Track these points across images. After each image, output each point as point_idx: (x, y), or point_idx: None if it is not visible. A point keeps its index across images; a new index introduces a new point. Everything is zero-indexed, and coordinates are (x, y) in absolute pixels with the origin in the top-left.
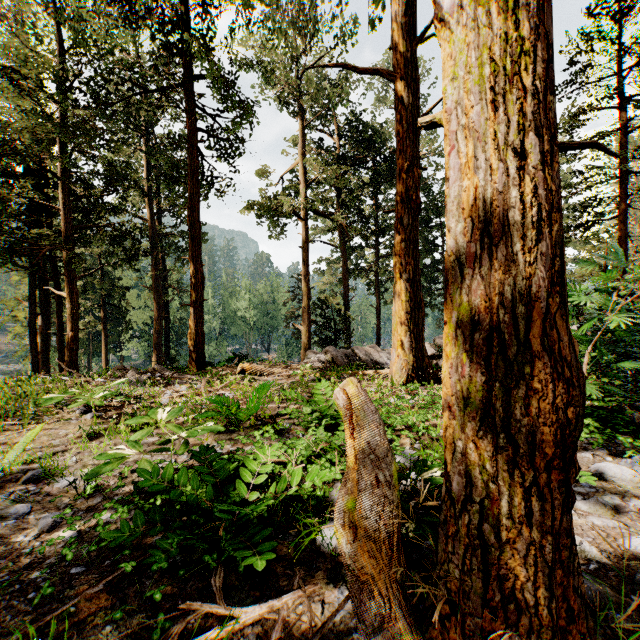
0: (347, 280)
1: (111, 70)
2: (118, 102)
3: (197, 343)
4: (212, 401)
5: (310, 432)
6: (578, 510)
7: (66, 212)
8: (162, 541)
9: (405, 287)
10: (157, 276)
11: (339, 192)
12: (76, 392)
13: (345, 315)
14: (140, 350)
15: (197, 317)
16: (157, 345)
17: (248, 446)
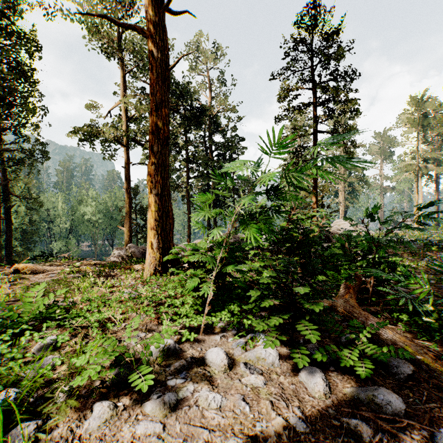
0: None
1: None
2: None
3: None
4: None
5: None
6: (142, 413)
7: None
8: None
9: (155, 200)
10: None
11: None
12: None
13: None
14: None
15: None
16: None
17: None
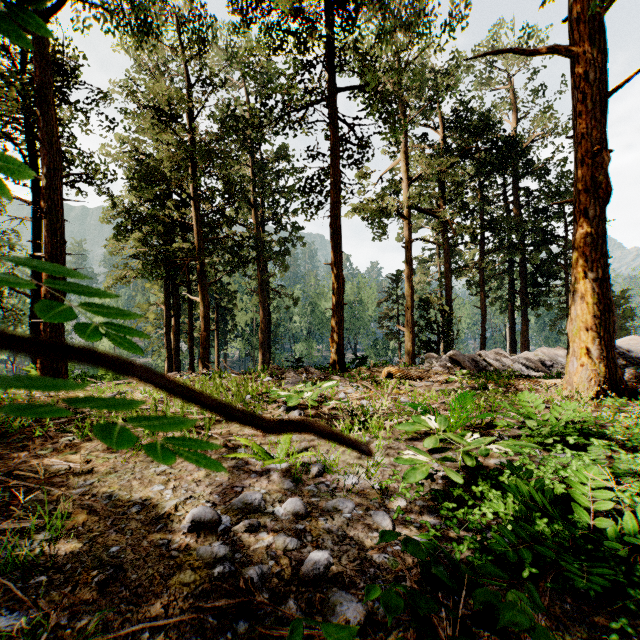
0: (449, 279)
1: (268, 96)
2: (269, 124)
3: (339, 345)
4: (413, 407)
5: (568, 451)
6: None
7: (201, 227)
8: (566, 564)
9: (591, 288)
10: (263, 280)
11: (440, 187)
12: (278, 391)
13: (449, 316)
14: (242, 348)
15: (339, 320)
16: (263, 344)
17: (489, 459)
